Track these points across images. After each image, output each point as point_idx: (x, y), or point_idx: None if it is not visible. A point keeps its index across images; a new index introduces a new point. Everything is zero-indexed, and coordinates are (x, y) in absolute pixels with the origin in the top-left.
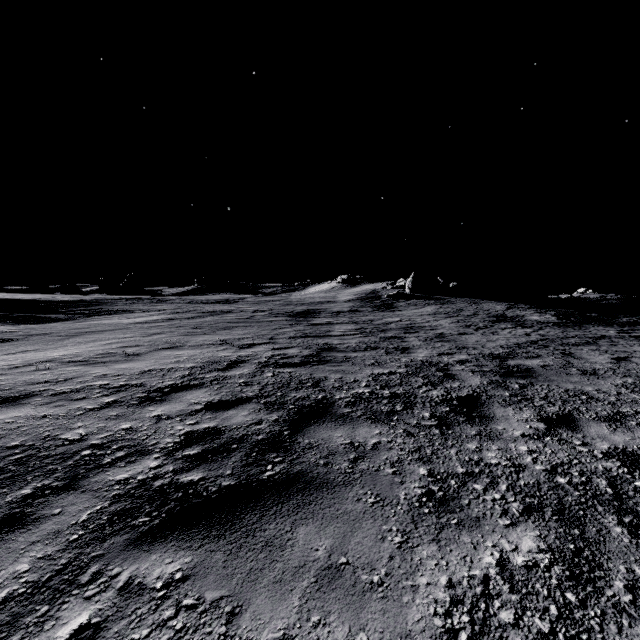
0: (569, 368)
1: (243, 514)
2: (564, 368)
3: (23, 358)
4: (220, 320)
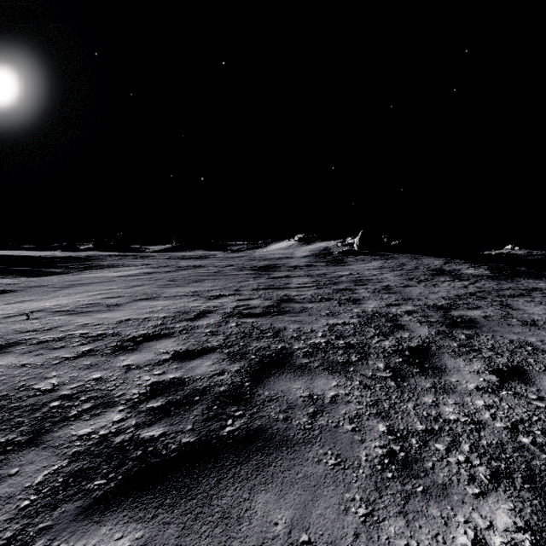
0: (509, 319)
1: (201, 477)
2: (505, 319)
3: (19, 308)
4: (193, 274)
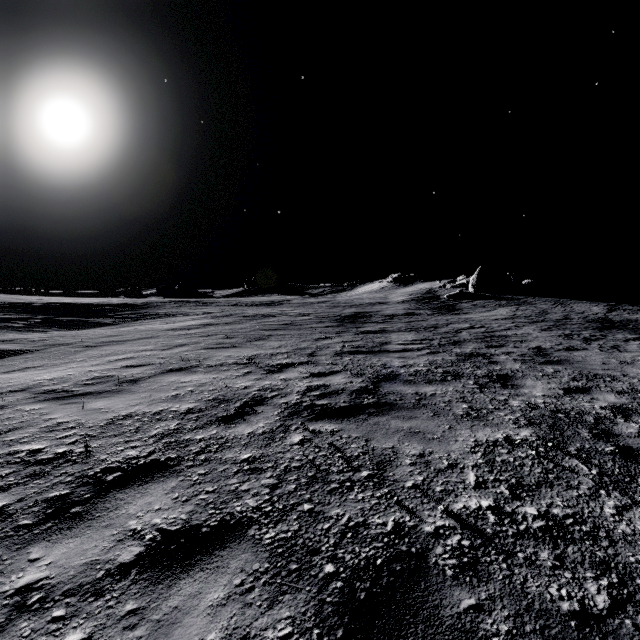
0: None
1: None
2: None
3: (7, 381)
4: (258, 326)
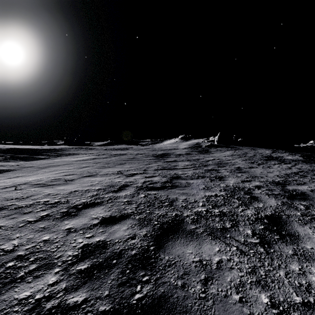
0: None
1: None
2: None
3: (13, 181)
4: (119, 159)
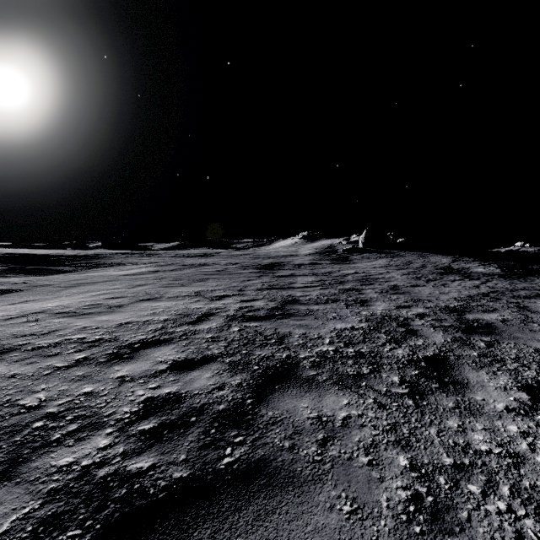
0: (530, 323)
1: (192, 528)
2: (525, 323)
3: (21, 308)
4: (197, 272)
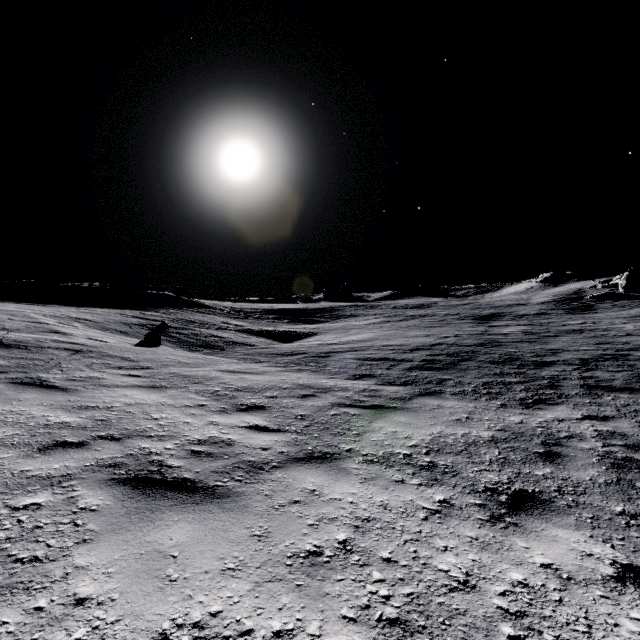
0: None
1: (442, 370)
2: None
3: (341, 339)
4: (421, 322)
